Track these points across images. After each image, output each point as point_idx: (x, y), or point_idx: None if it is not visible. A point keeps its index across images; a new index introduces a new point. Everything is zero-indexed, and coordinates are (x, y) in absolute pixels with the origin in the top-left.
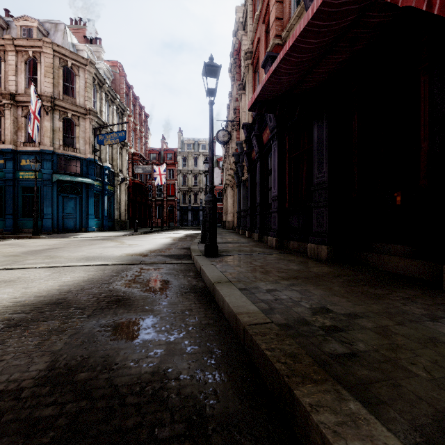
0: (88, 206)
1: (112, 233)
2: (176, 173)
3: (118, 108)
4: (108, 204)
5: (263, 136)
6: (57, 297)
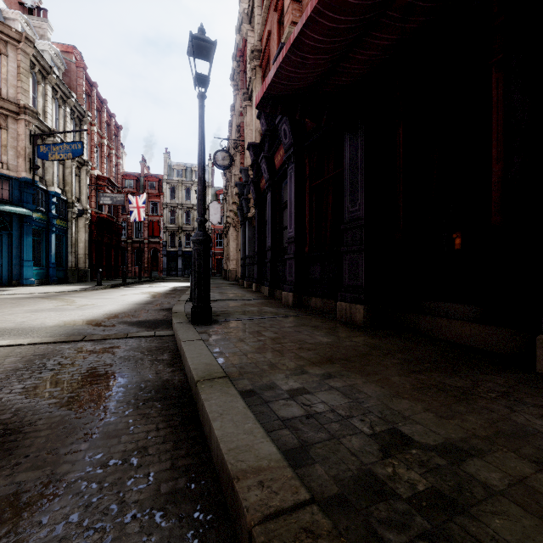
0: (23, 247)
1: (62, 287)
2: (162, 207)
3: (74, 111)
4: (58, 246)
5: (275, 159)
6: None
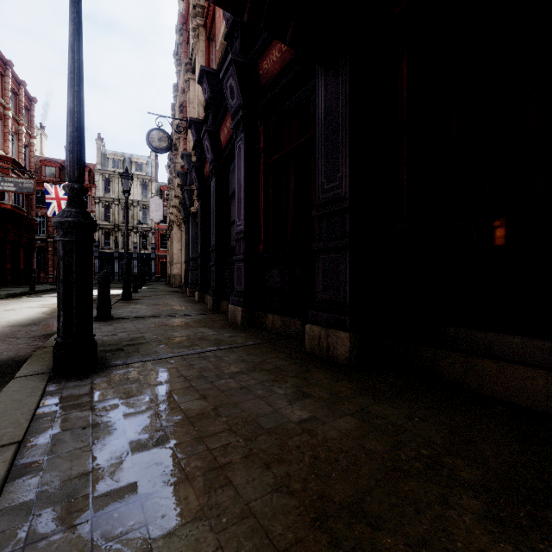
0: None
1: None
2: (93, 201)
3: None
4: None
5: (220, 134)
6: None
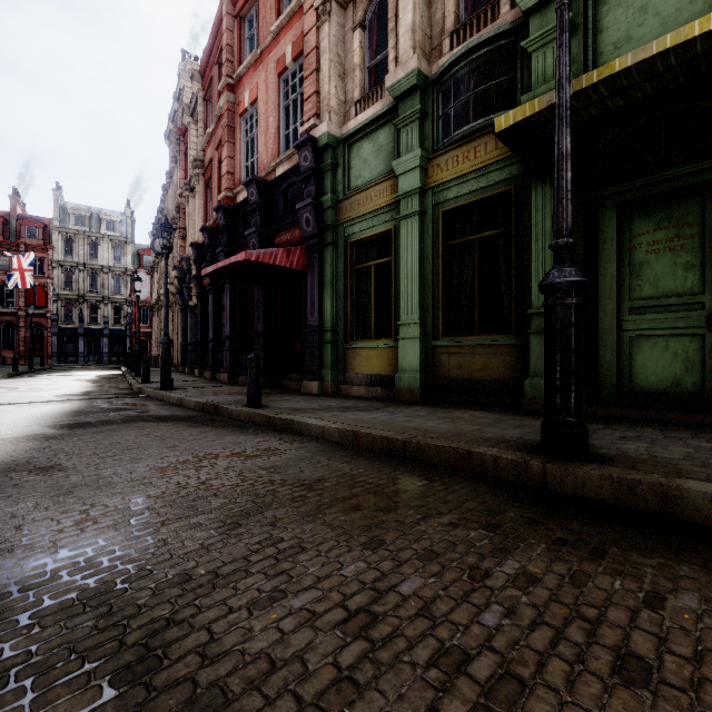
0: None
1: None
2: (51, 266)
3: None
4: None
5: None
6: (71, 411)
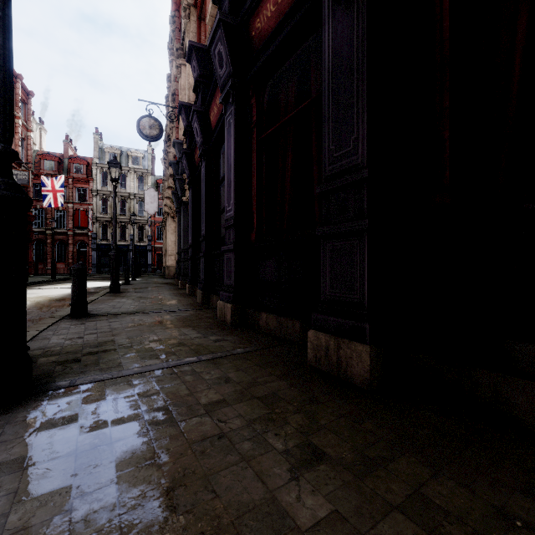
0: None
1: None
2: (91, 194)
3: None
4: None
5: (210, 114)
6: None
